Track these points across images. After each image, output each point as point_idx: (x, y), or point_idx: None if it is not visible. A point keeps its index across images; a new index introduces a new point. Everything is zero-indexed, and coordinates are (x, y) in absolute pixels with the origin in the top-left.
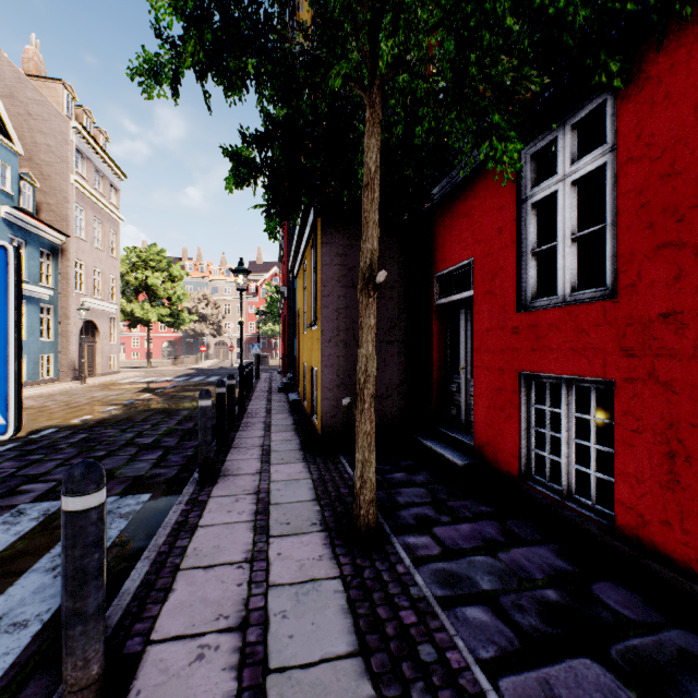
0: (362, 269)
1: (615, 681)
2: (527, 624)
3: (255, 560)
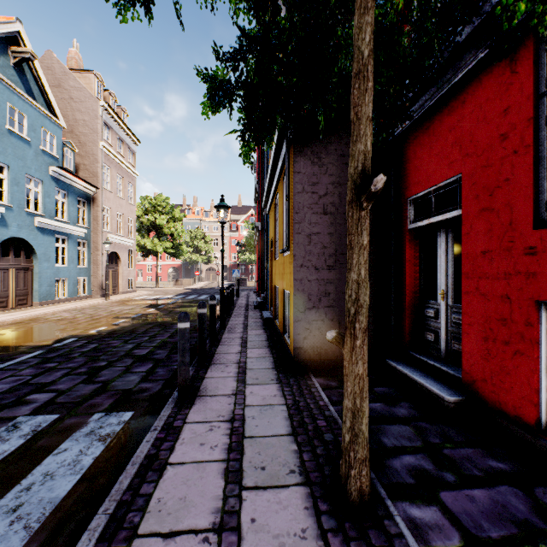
0: (352, 177)
1: None
2: None
3: (224, 528)
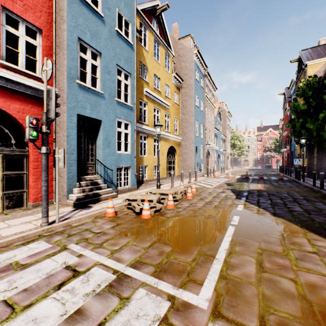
0: (314, 155)
1: None
2: None
3: None
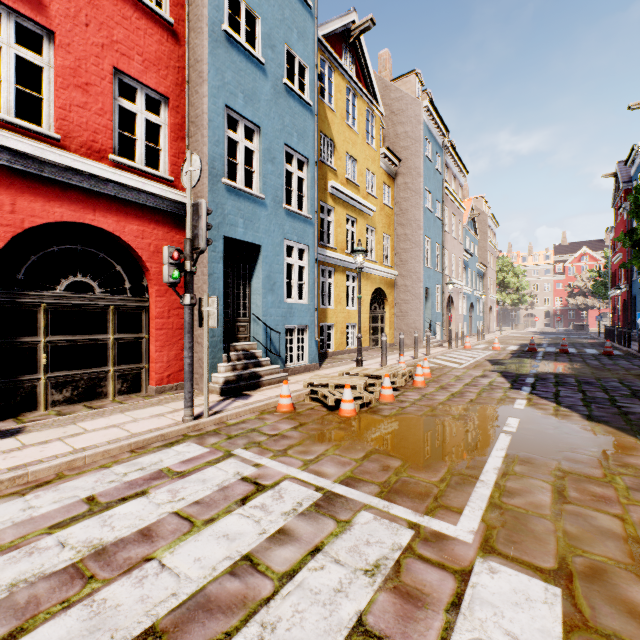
0: None
1: None
2: None
3: None
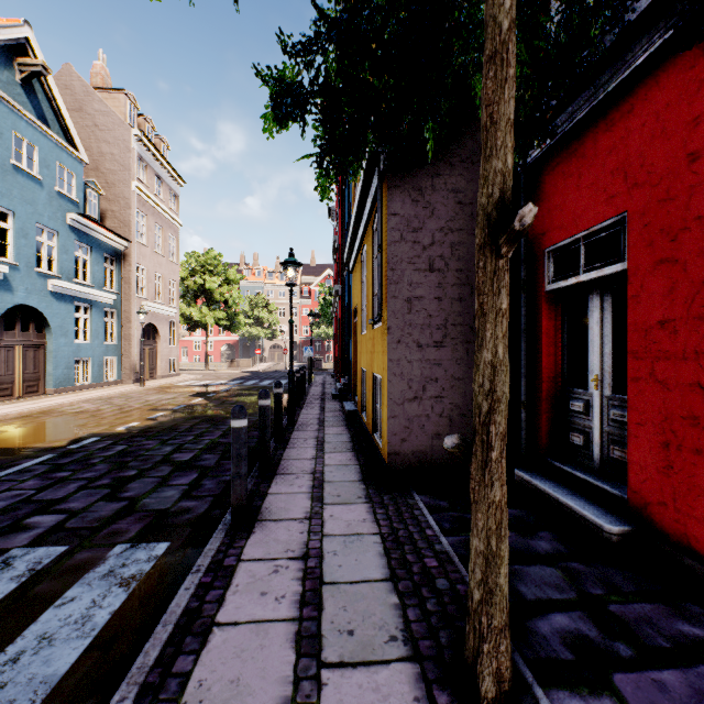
0: (484, 209)
1: None
2: None
3: None
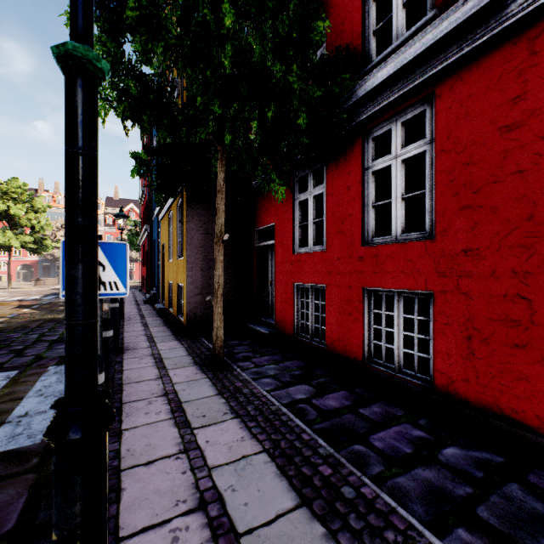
0: (217, 232)
1: (310, 388)
2: (285, 380)
3: (163, 377)
